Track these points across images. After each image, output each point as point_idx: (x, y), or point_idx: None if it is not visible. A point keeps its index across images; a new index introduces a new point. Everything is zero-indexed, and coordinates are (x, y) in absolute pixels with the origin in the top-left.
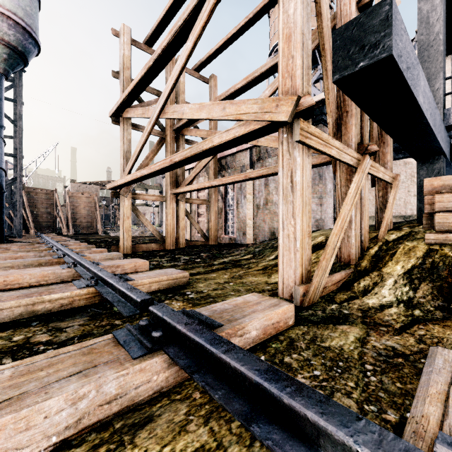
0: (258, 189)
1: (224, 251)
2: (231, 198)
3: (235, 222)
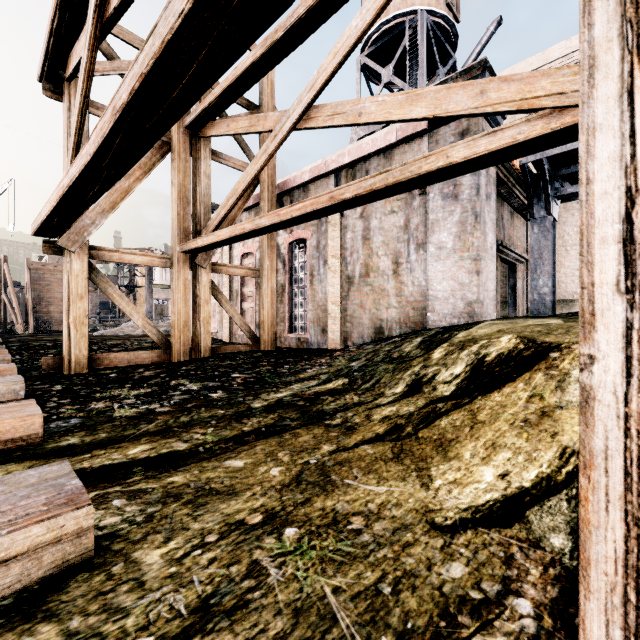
0: (350, 248)
1: (285, 367)
2: (300, 267)
3: (308, 310)
